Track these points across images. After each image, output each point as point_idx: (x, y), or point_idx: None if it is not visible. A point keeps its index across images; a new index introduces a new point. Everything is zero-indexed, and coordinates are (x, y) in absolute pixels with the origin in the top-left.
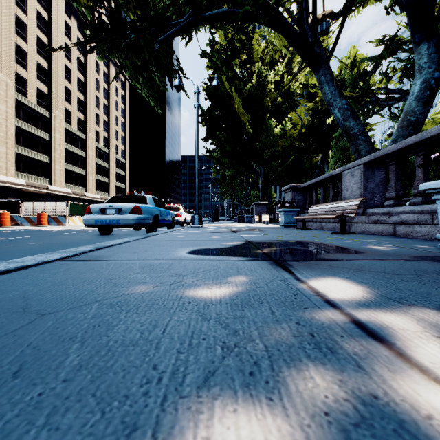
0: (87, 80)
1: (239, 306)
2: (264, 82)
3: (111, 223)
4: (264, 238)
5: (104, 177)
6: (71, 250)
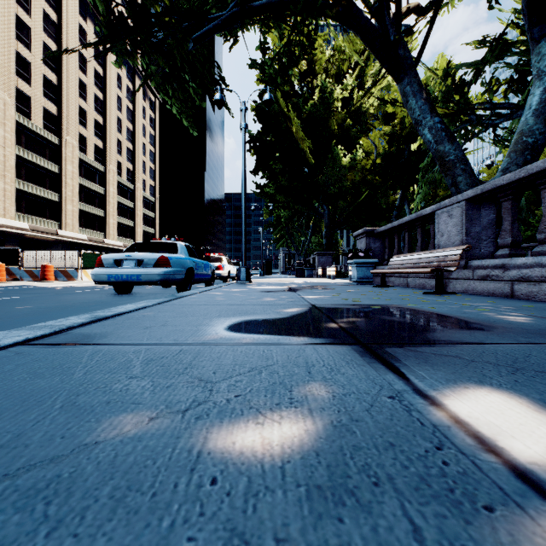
0: (107, 98)
1: (328, 497)
2: (329, 100)
3: (128, 278)
4: (335, 300)
5: (128, 219)
6: (52, 324)
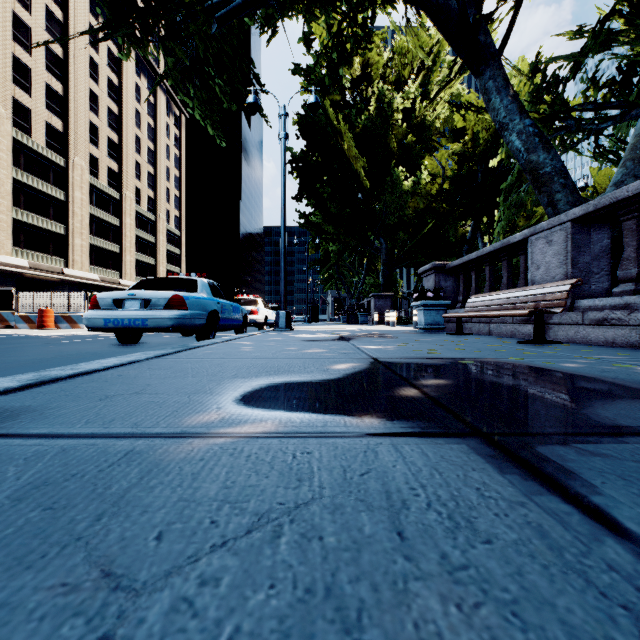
0: (123, 112)
1: None
2: (387, 111)
3: (131, 324)
4: (404, 352)
5: (148, 256)
6: None
